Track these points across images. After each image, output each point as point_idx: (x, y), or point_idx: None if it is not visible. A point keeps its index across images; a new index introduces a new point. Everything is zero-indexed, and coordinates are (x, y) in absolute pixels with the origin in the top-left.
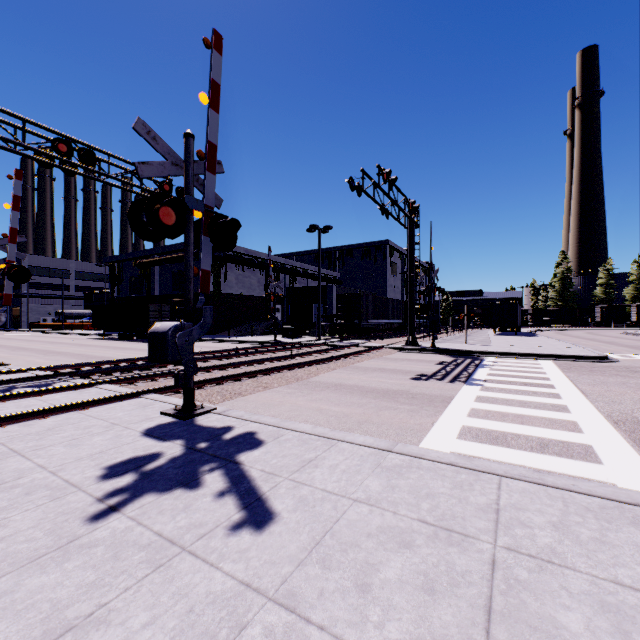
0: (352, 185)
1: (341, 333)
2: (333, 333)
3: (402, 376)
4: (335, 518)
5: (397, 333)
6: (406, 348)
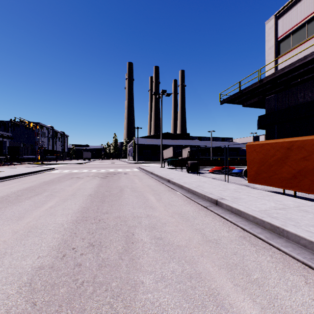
0: (11, 121)
1: (10, 161)
2: (6, 161)
3: (24, 167)
4: (2, 169)
5: (39, 161)
6: (33, 163)
